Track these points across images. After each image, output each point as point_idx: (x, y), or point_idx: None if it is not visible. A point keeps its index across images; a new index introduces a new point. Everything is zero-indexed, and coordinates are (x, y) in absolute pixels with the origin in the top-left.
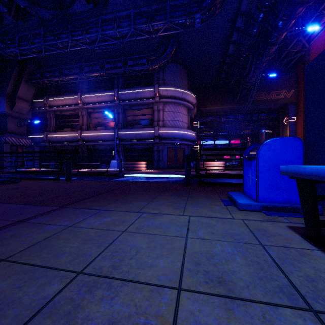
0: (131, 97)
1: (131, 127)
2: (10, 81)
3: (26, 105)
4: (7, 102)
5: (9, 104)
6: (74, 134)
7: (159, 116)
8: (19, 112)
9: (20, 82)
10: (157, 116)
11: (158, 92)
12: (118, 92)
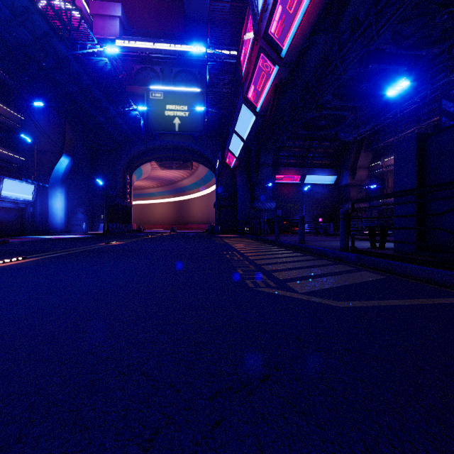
0: None
1: None
2: (351, 156)
3: (364, 172)
4: (350, 174)
5: (351, 176)
6: None
7: None
8: (358, 181)
9: (359, 154)
10: None
11: None
12: None
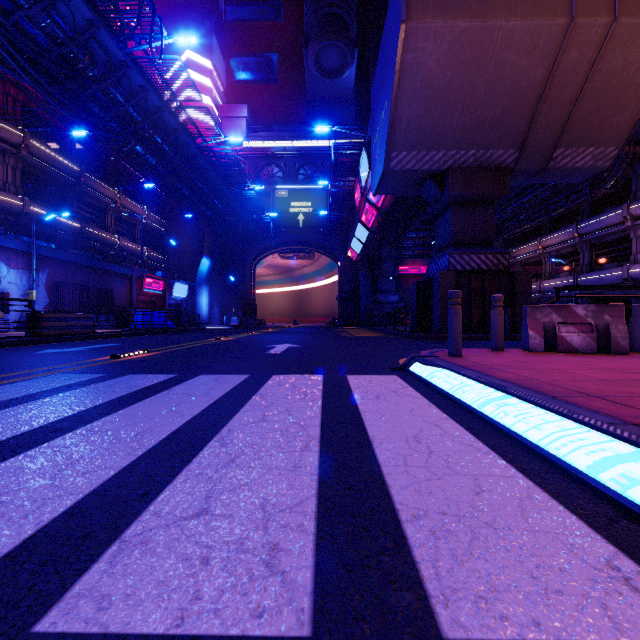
0: (594, 229)
1: (600, 268)
2: None
3: None
4: None
5: None
6: (534, 286)
7: (639, 246)
8: None
9: None
10: (636, 246)
11: (628, 213)
12: (577, 227)
